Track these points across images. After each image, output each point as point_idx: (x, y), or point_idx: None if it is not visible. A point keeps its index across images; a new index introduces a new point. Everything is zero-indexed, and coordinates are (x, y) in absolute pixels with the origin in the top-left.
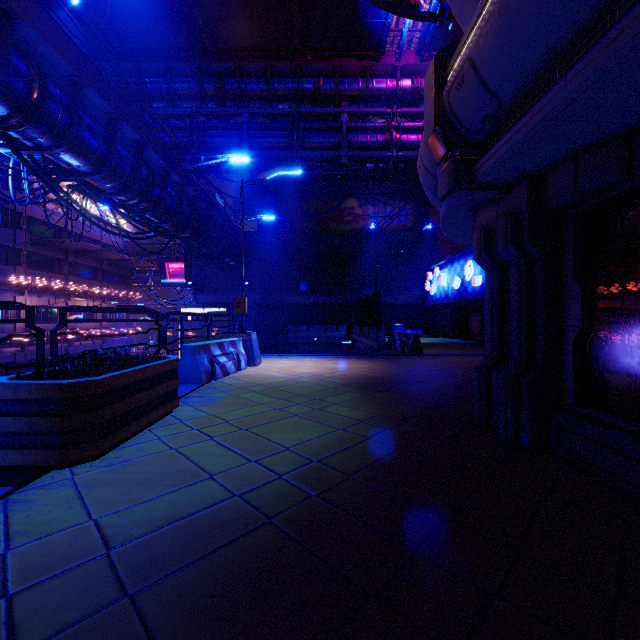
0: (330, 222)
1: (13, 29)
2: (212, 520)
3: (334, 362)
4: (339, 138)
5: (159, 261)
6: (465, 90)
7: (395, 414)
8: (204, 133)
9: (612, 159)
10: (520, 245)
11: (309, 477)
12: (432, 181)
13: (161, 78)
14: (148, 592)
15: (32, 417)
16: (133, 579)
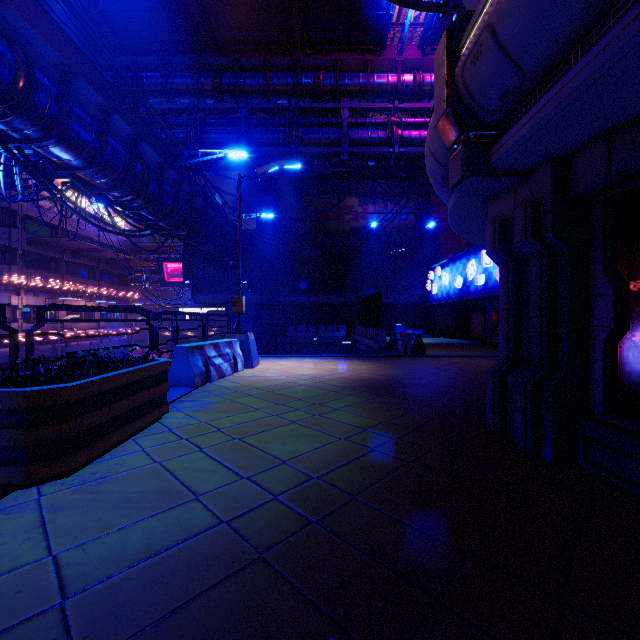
0: (330, 221)
1: None
2: (193, 556)
3: (334, 363)
4: (339, 134)
5: (158, 260)
6: (482, 63)
7: (401, 421)
8: (201, 129)
9: None
10: (542, 236)
11: (308, 498)
12: (440, 170)
13: (157, 73)
14: None
15: None
16: None
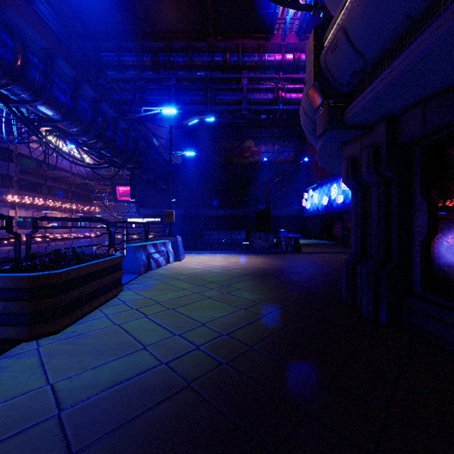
0: (234, 157)
1: (2, 14)
2: (144, 384)
3: (237, 257)
4: (241, 96)
5: (112, 185)
6: (338, 52)
7: (283, 297)
8: (144, 92)
9: (453, 103)
10: (379, 170)
11: (220, 348)
12: (311, 124)
13: (113, 53)
14: (88, 450)
15: (7, 301)
16: (77, 438)
